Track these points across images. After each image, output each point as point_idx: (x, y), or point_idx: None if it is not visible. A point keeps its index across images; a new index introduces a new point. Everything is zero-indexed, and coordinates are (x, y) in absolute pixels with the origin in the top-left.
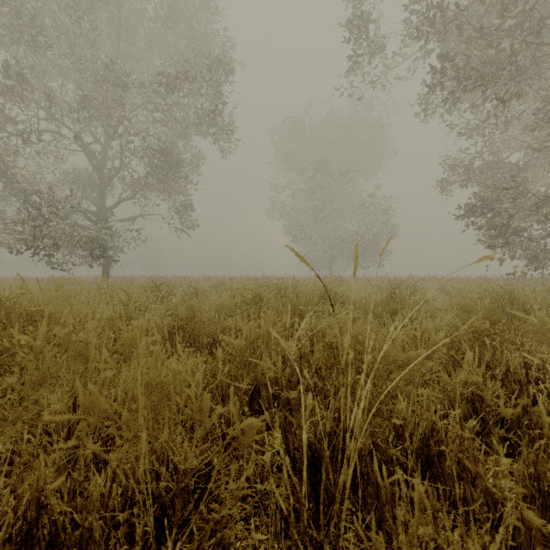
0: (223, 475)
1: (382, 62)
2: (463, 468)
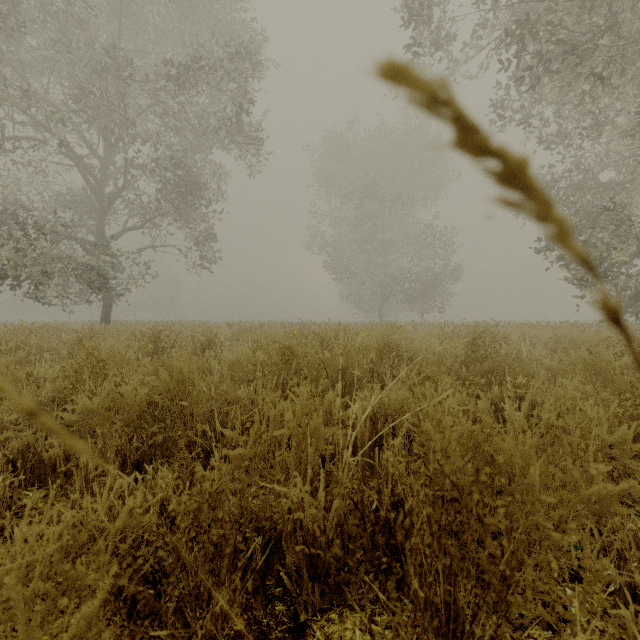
0: None
1: (447, 58)
2: None
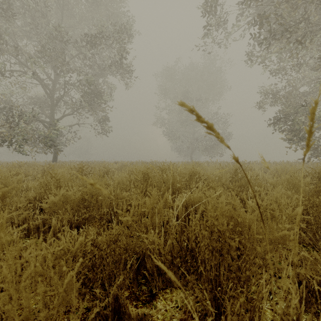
0: None
1: (224, 30)
2: None
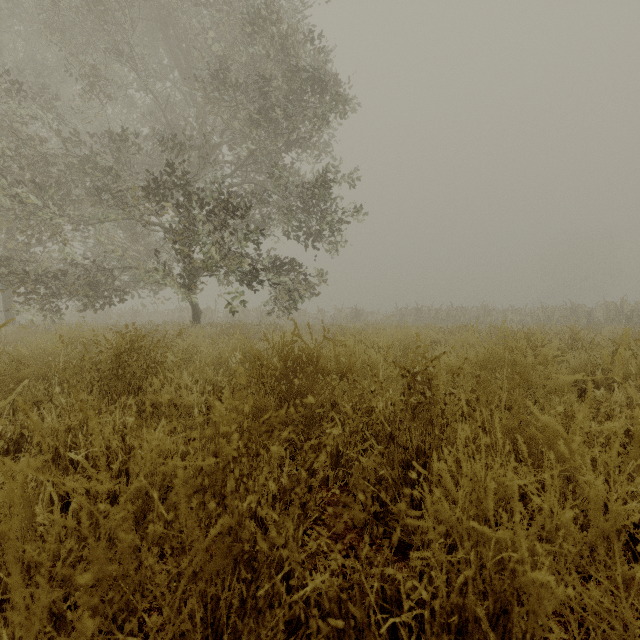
0: None
1: None
2: None
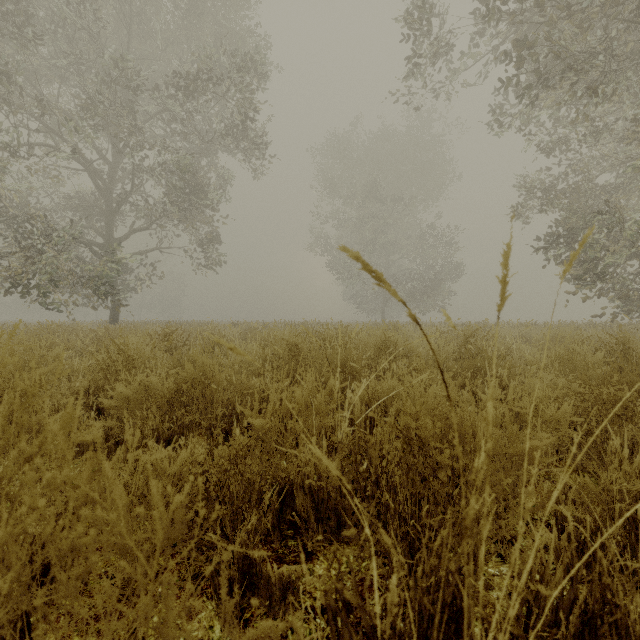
0: None
1: (447, 64)
2: None
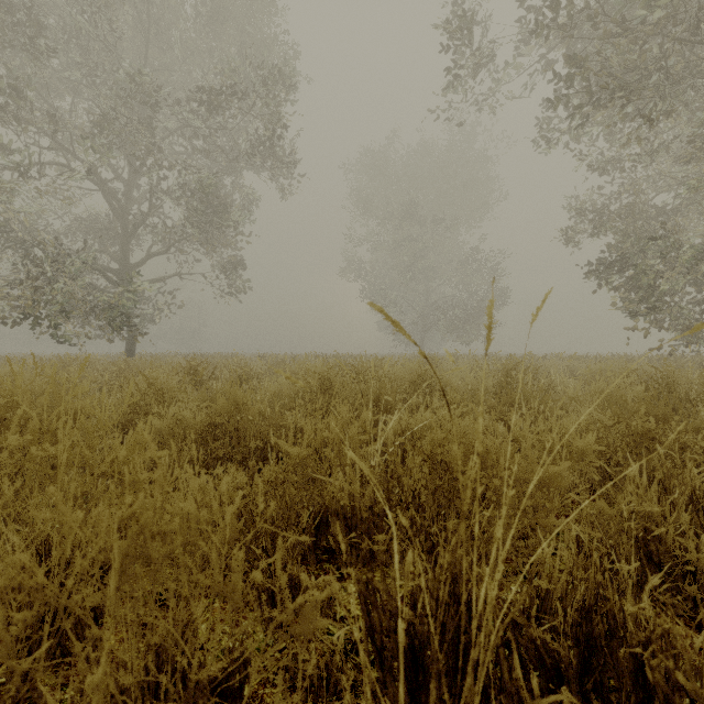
0: (269, 665)
1: (490, 75)
2: (675, 688)
